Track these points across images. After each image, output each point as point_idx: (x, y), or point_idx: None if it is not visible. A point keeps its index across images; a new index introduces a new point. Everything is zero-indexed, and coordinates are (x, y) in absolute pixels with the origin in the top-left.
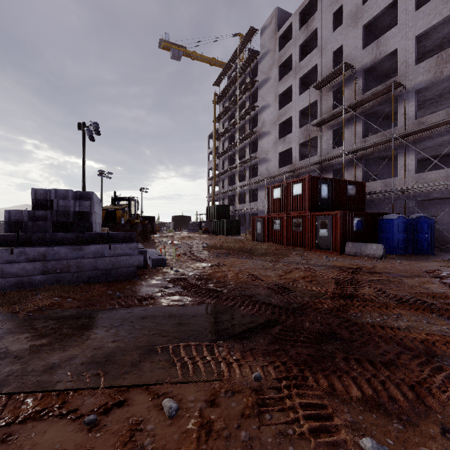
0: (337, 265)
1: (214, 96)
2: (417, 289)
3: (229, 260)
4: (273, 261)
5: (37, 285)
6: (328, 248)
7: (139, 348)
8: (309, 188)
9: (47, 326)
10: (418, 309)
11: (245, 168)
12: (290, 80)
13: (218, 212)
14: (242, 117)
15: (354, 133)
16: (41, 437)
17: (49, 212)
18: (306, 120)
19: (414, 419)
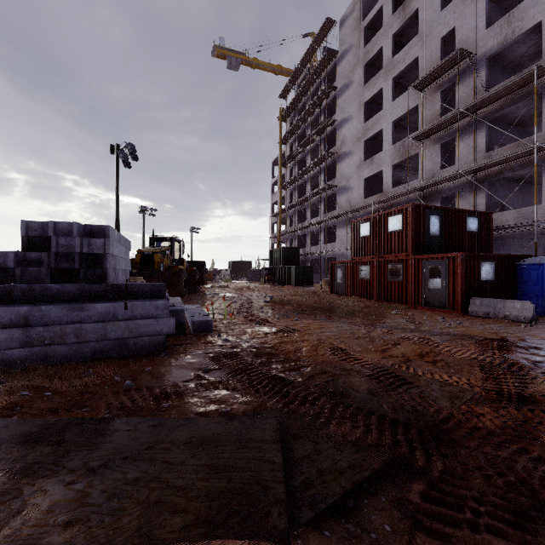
0: (467, 333)
1: (280, 111)
2: None
3: (302, 322)
4: (367, 326)
5: (15, 363)
6: (443, 306)
7: None
8: (412, 222)
9: None
10: None
11: (319, 200)
12: (380, 82)
13: (285, 256)
14: (315, 135)
15: (472, 147)
16: None
17: (46, 255)
18: (400, 135)
19: None
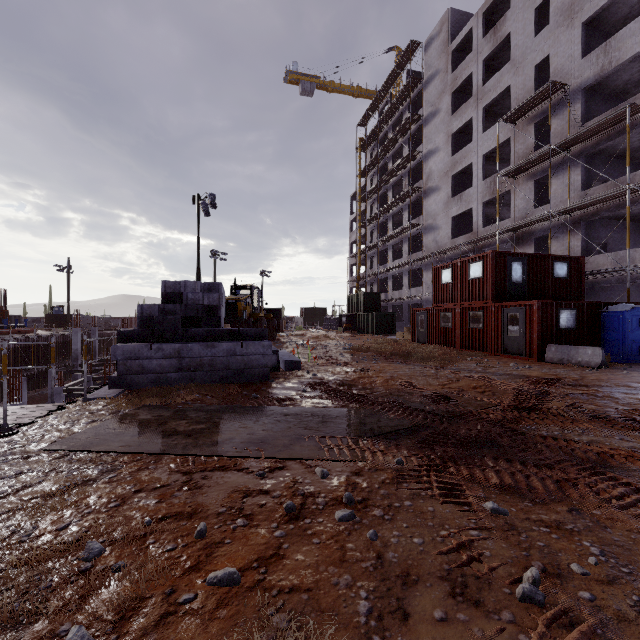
0: (527, 374)
1: (359, 142)
2: (634, 406)
3: (378, 365)
4: (437, 368)
5: (173, 383)
6: (520, 353)
7: (288, 436)
8: (492, 269)
9: (199, 416)
10: (614, 425)
11: (402, 240)
12: (469, 111)
13: (364, 303)
14: (398, 169)
15: (567, 184)
16: (228, 479)
17: (178, 306)
18: (494, 167)
19: (547, 502)
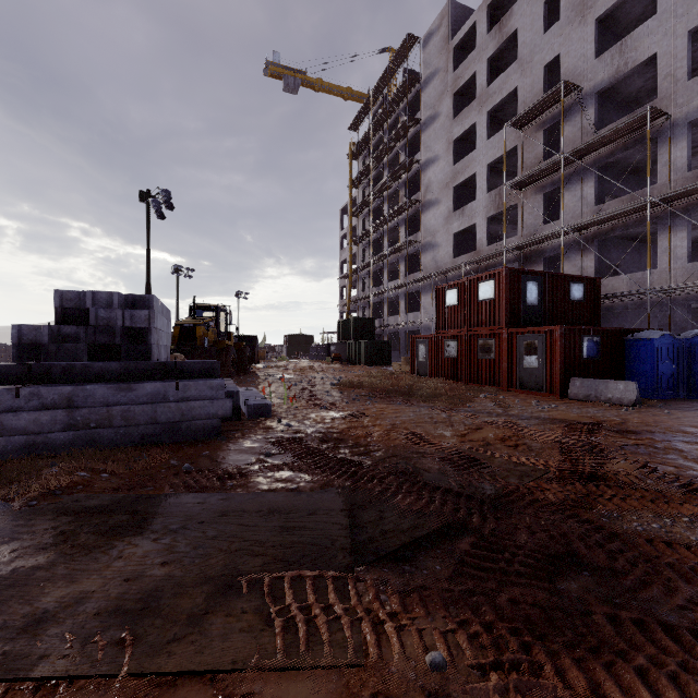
0: (559, 417)
1: (350, 147)
2: None
3: (374, 407)
4: (448, 410)
5: (59, 447)
6: (539, 388)
7: (208, 580)
8: (505, 289)
9: (54, 528)
10: None
11: (398, 259)
12: (472, 116)
13: (356, 329)
14: (394, 179)
15: (579, 198)
16: None
17: (83, 329)
18: (498, 180)
19: None
